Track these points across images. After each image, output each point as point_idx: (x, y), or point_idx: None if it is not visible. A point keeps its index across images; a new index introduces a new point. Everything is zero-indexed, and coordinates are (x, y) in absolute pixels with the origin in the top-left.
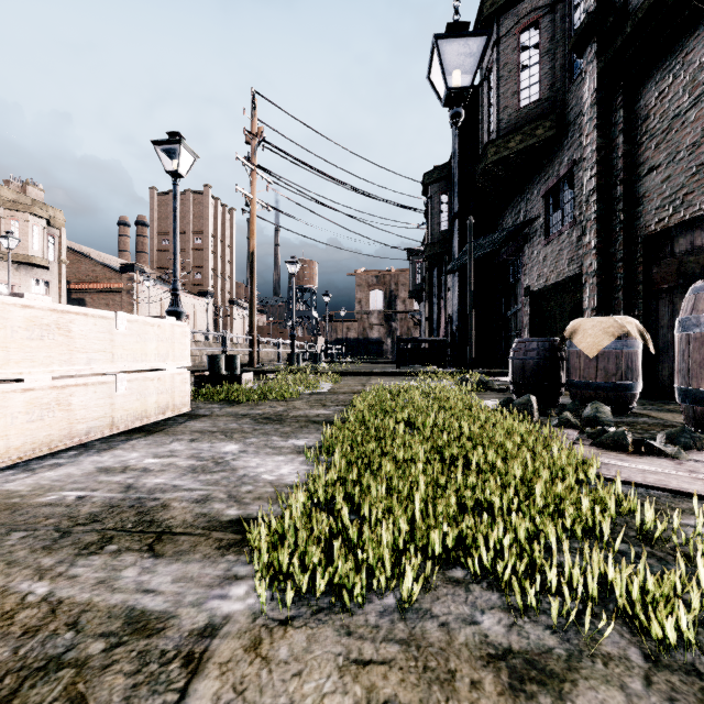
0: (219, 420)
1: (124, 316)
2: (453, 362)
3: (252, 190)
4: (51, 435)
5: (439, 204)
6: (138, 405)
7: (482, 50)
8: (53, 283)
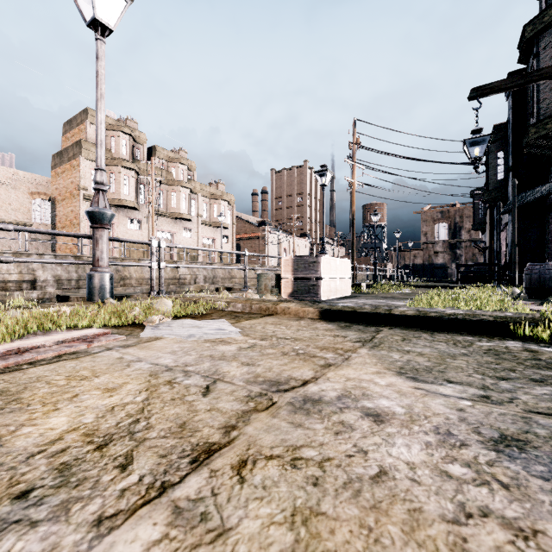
0: (367, 297)
1: (338, 259)
2: (508, 281)
3: (353, 177)
4: (328, 294)
5: (496, 159)
6: (340, 289)
7: (488, 141)
8: (229, 236)
